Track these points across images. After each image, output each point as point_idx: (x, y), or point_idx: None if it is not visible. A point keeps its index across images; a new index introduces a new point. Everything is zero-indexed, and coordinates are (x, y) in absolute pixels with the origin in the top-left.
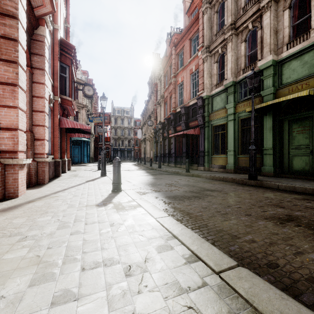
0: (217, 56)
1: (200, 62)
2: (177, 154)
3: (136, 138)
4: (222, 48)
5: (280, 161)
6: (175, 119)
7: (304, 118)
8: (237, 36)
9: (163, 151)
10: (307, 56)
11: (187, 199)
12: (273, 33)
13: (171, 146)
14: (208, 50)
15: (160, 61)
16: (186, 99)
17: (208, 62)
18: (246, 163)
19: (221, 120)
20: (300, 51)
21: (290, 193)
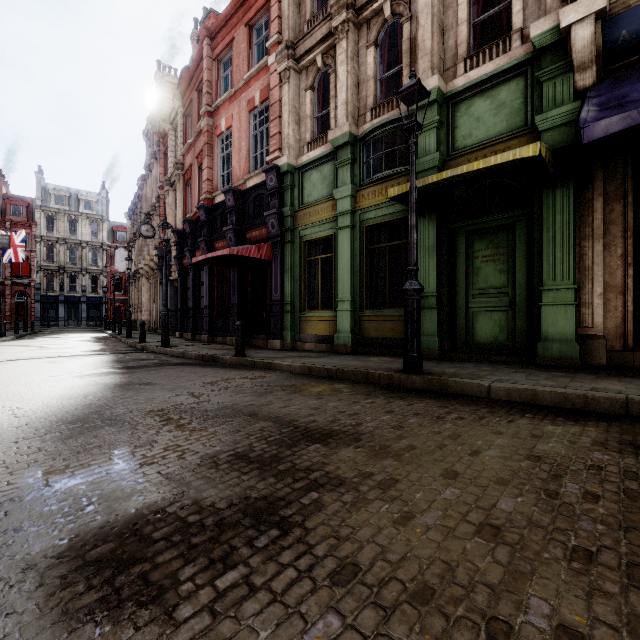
0: (312, 74)
1: (274, 80)
2: (216, 311)
3: (114, 272)
4: (325, 56)
5: (450, 323)
6: (211, 223)
7: (498, 228)
8: (359, 30)
9: (181, 304)
10: (506, 91)
11: (199, 574)
12: (438, 28)
13: (203, 290)
14: (292, 53)
15: (176, 83)
16: (239, 172)
17: (293, 83)
18: (378, 329)
19: (321, 227)
20: (491, 78)
21: (547, 416)
